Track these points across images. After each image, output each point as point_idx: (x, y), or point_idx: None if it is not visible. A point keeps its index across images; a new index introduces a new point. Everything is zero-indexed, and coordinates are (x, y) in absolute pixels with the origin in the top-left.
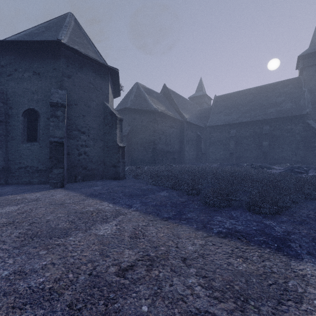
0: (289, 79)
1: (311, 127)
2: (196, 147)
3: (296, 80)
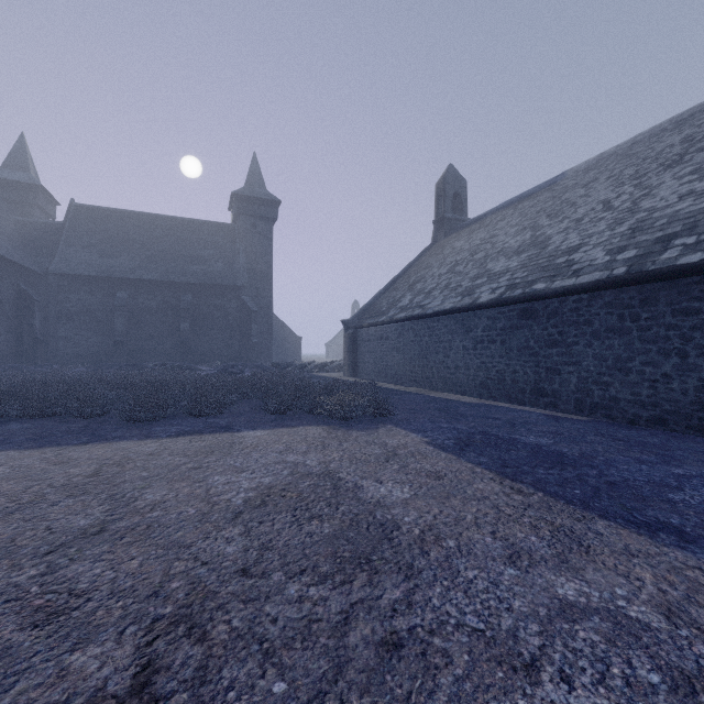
0: (220, 223)
1: (247, 306)
2: (15, 323)
3: (229, 228)
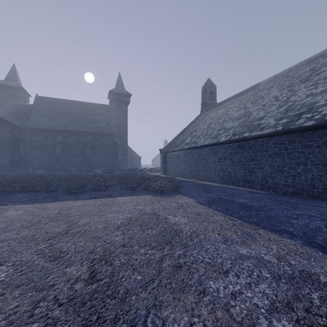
0: (104, 105)
1: (116, 142)
2: (12, 150)
3: (108, 107)
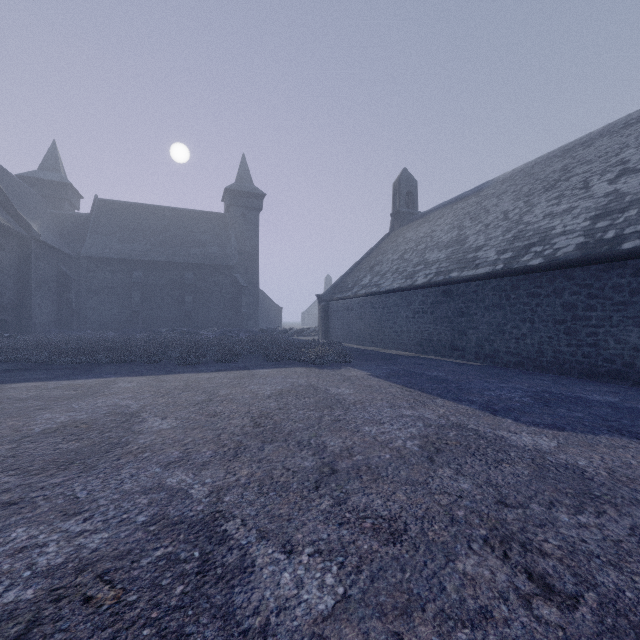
0: (215, 213)
1: (238, 282)
2: (57, 297)
3: (222, 217)
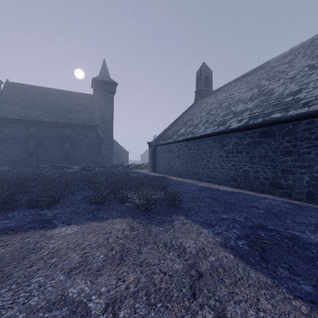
0: (87, 94)
1: (99, 135)
2: None
3: (91, 96)
